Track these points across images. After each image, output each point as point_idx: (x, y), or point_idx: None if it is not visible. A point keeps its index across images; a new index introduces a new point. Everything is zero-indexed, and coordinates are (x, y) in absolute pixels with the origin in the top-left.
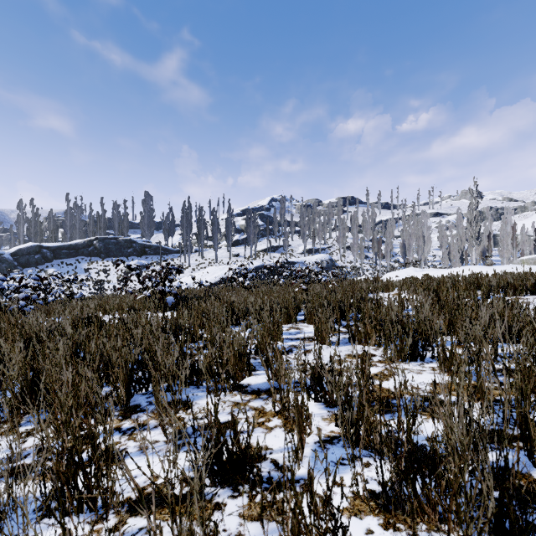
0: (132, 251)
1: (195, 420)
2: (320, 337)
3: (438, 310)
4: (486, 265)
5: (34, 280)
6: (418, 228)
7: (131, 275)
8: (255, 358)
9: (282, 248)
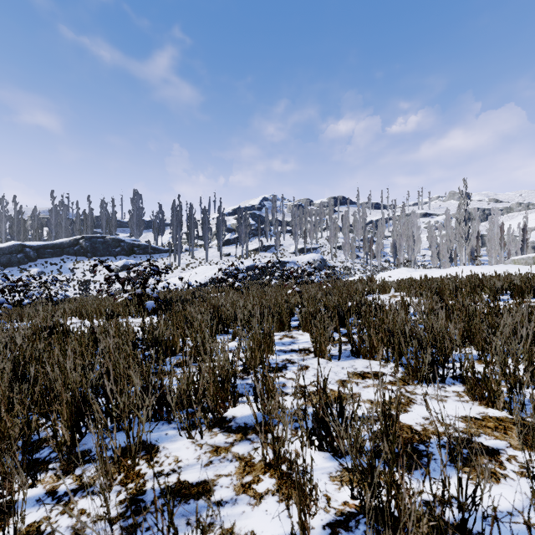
0: (120, 250)
1: (159, 476)
2: (318, 350)
3: (446, 316)
4: (475, 264)
5: (9, 282)
6: (408, 228)
7: (110, 276)
8: (242, 378)
9: (274, 247)
